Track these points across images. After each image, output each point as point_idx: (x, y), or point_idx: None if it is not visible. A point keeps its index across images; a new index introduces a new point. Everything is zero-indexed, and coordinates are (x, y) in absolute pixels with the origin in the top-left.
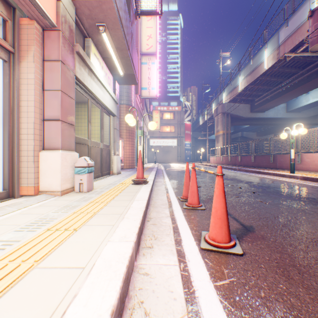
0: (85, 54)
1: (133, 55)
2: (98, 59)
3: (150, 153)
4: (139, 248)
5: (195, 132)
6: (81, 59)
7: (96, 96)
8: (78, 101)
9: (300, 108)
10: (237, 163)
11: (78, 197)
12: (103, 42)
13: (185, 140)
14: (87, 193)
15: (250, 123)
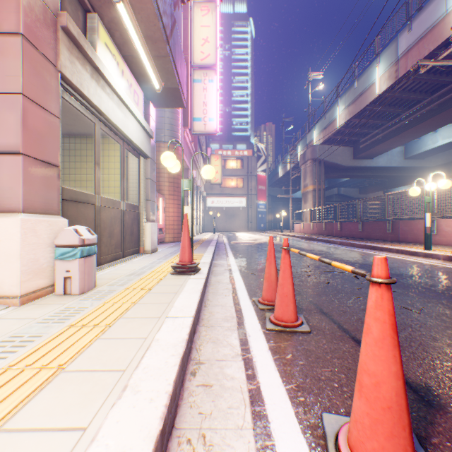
0: (82, 36)
1: (177, 56)
2: (113, 56)
3: (208, 217)
4: None
5: (271, 188)
6: (74, 45)
7: (108, 118)
8: (86, 132)
9: (424, 153)
10: (336, 233)
11: (53, 309)
12: (120, 24)
13: (258, 199)
14: (79, 296)
15: (352, 175)
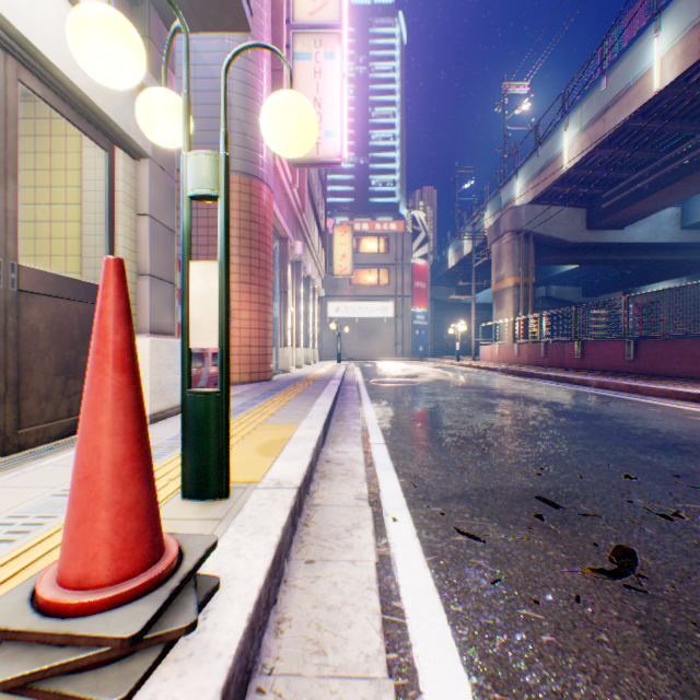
0: None
1: None
2: None
3: (329, 336)
4: None
5: (435, 288)
6: None
7: None
8: None
9: None
10: (571, 363)
11: None
12: None
13: (414, 304)
14: None
15: (584, 260)
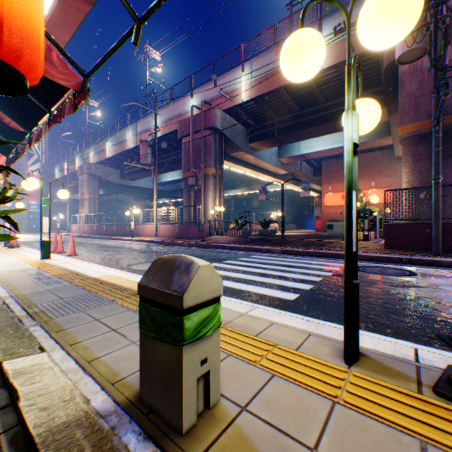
0: None
1: None
2: None
3: None
4: None
5: (47, 187)
6: None
7: None
8: None
9: (163, 183)
10: (104, 232)
11: None
12: None
13: (31, 199)
14: None
15: (122, 190)
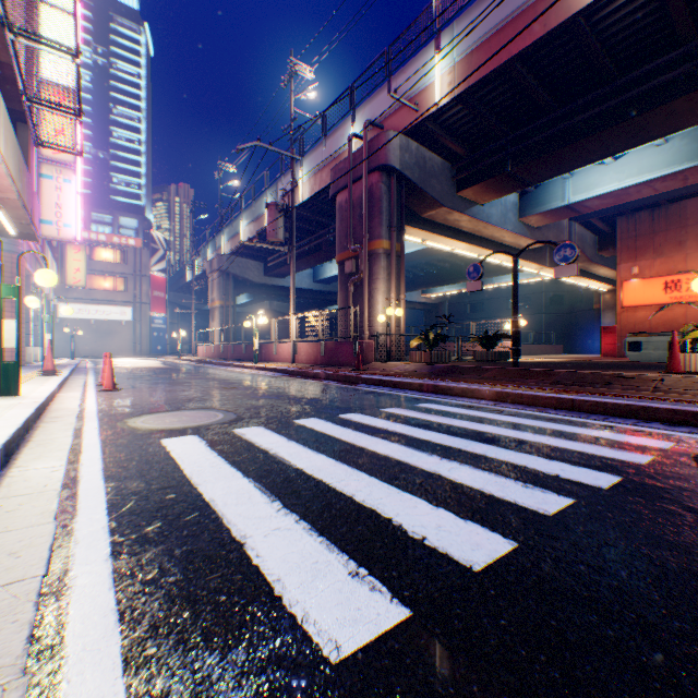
0: None
1: (36, 213)
2: None
3: (61, 335)
4: (60, 393)
5: (180, 294)
6: None
7: None
8: None
9: (327, 280)
10: (231, 356)
11: None
12: None
13: (154, 310)
14: None
15: (267, 293)
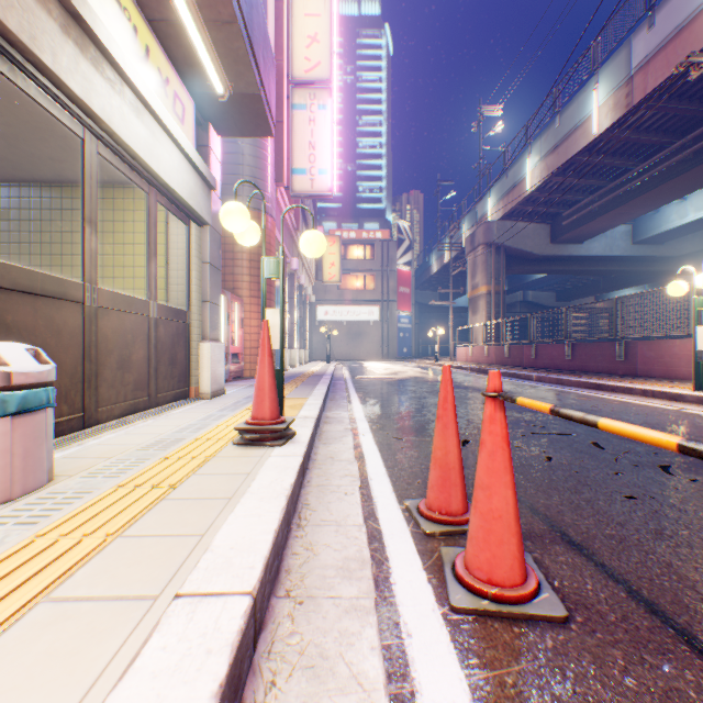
0: None
1: (257, 32)
2: (123, 10)
3: (318, 338)
4: None
5: (419, 292)
6: None
7: (111, 130)
8: None
9: (664, 234)
10: (527, 362)
11: None
12: None
13: (399, 308)
14: None
15: (550, 270)
